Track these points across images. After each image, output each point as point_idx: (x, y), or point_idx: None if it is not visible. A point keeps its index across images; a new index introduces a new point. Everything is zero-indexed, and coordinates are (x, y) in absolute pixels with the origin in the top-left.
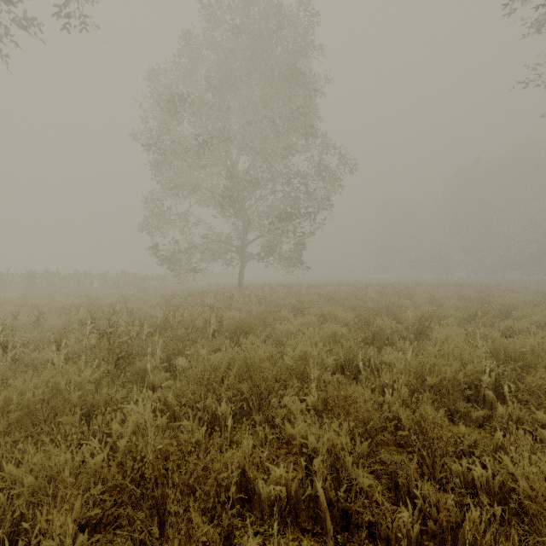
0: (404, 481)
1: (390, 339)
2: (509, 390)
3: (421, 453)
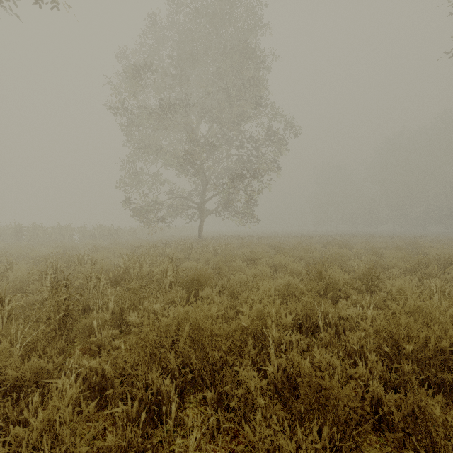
0: None
1: (342, 290)
2: None
3: None
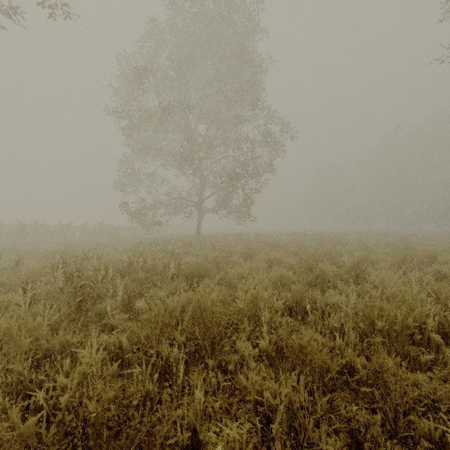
0: (370, 445)
1: (331, 281)
2: None
3: (383, 409)
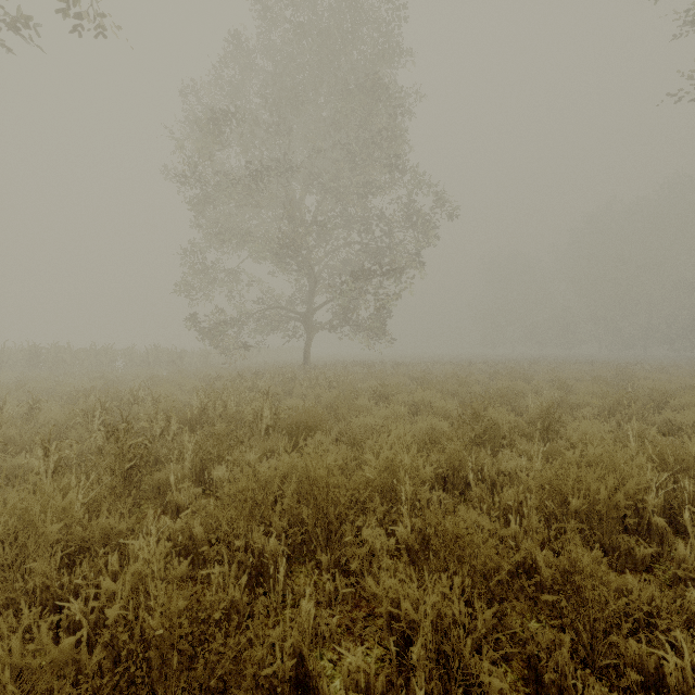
0: (553, 677)
1: (507, 437)
2: (692, 518)
3: (574, 626)
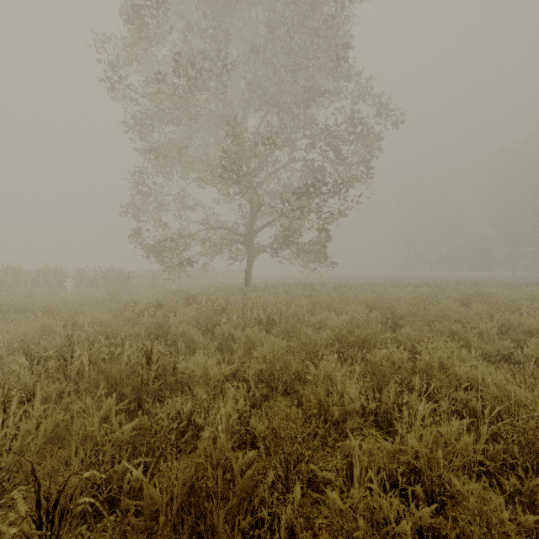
0: None
1: None
2: None
3: None
